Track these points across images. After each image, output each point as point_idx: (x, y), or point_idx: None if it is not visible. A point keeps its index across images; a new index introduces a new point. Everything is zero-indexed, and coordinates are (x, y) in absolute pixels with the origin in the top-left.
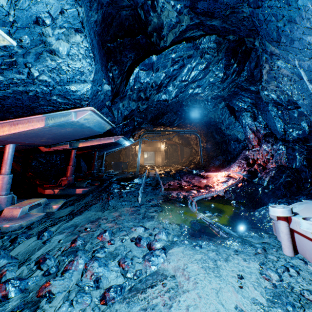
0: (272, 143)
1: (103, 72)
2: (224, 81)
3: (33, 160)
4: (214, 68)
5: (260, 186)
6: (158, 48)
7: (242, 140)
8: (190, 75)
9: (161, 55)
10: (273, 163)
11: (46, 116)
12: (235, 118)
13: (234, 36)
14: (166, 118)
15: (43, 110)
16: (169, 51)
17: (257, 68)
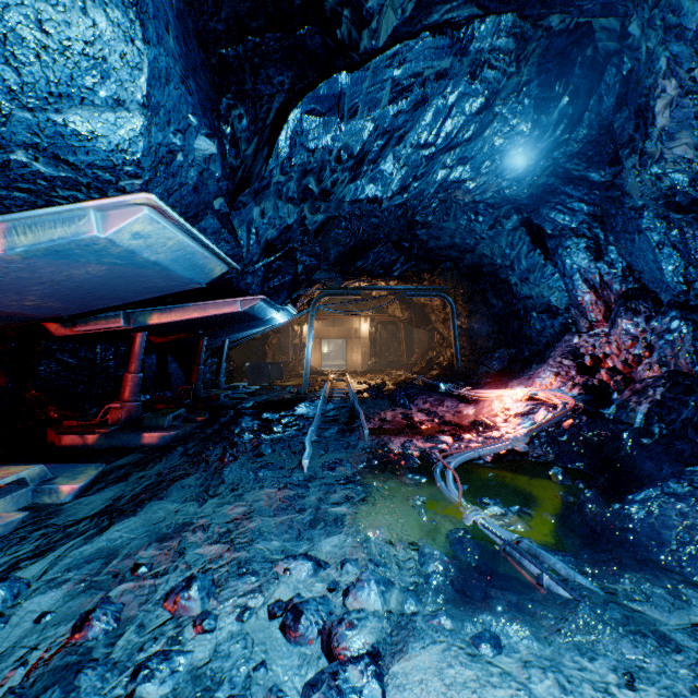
0: (647, 315)
1: (190, 94)
2: (532, 146)
3: (43, 359)
4: (507, 109)
5: (625, 429)
6: (354, 58)
7: (561, 310)
8: (443, 128)
9: (362, 71)
10: (655, 365)
11: (7, 223)
12: (546, 255)
13: (564, 18)
14: (374, 257)
15: (2, 206)
16: (385, 59)
17: (624, 108)
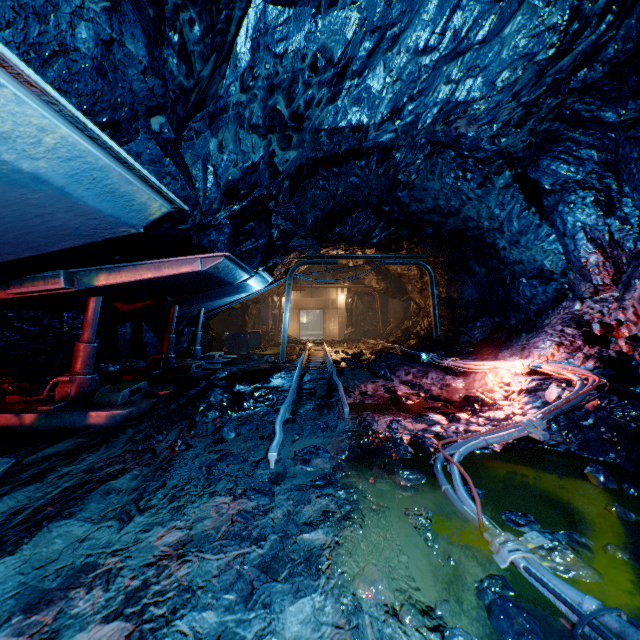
0: None
1: None
2: (566, 47)
3: None
4: None
5: None
6: None
7: (557, 274)
8: (449, 24)
9: None
10: None
11: None
12: (541, 214)
13: None
14: (352, 222)
15: None
16: None
17: None
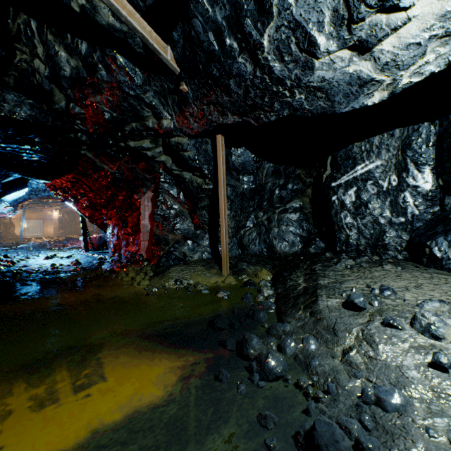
0: None
1: None
2: None
3: None
4: None
5: None
6: None
7: None
8: None
9: None
10: None
11: None
12: None
13: None
14: None
15: None
16: None
17: None
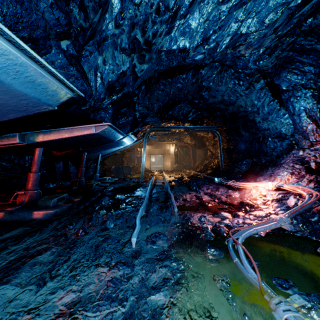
0: None
1: None
2: None
3: None
4: None
5: None
6: None
7: (288, 136)
8: None
9: None
10: None
11: None
12: (280, 103)
13: None
14: (178, 109)
15: None
16: None
17: None
